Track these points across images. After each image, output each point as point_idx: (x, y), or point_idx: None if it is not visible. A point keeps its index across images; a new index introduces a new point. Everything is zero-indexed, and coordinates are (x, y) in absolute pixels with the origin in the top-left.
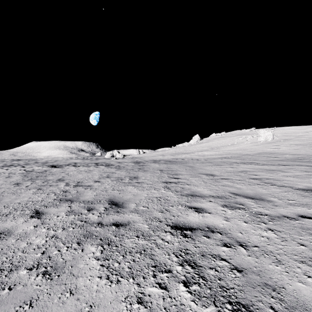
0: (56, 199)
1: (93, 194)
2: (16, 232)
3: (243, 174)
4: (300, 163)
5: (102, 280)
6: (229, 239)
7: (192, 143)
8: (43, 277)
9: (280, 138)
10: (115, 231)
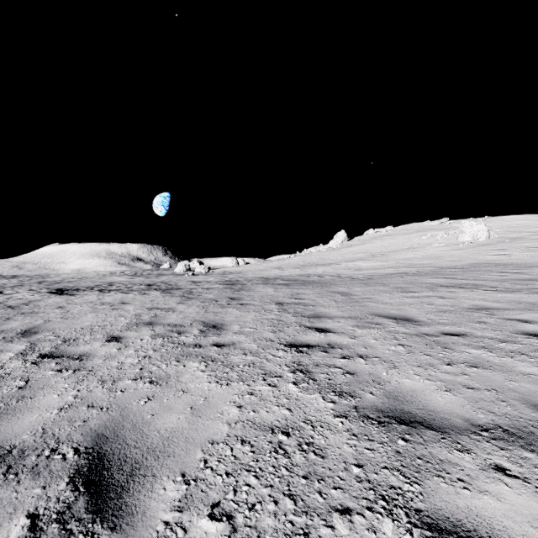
0: None
1: (60, 402)
2: None
3: (490, 317)
4: None
5: None
6: None
7: (333, 246)
8: None
9: (502, 236)
10: None
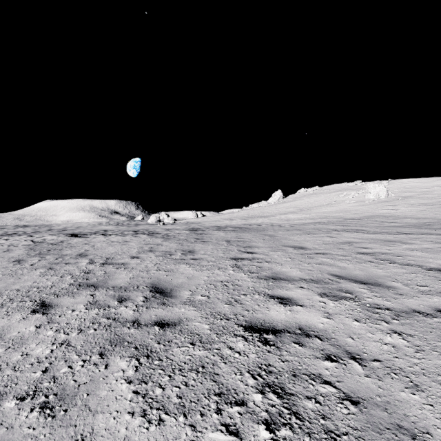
0: (74, 283)
1: (128, 277)
2: (7, 336)
3: (348, 246)
4: (428, 231)
5: (134, 418)
6: (334, 347)
7: (272, 202)
8: (40, 412)
9: (397, 195)
10: (158, 334)
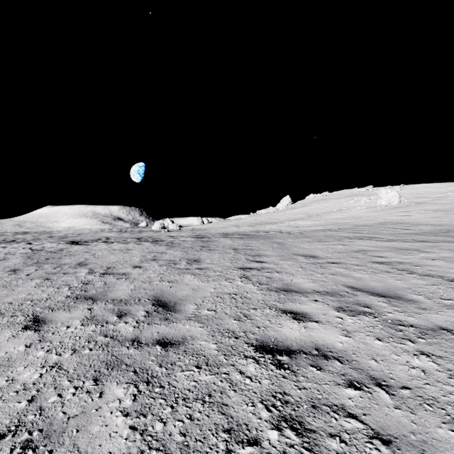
0: (70, 296)
1: (129, 288)
2: None
3: (362, 255)
4: (445, 238)
5: None
6: (356, 372)
7: (280, 208)
8: None
9: (410, 200)
10: (160, 355)
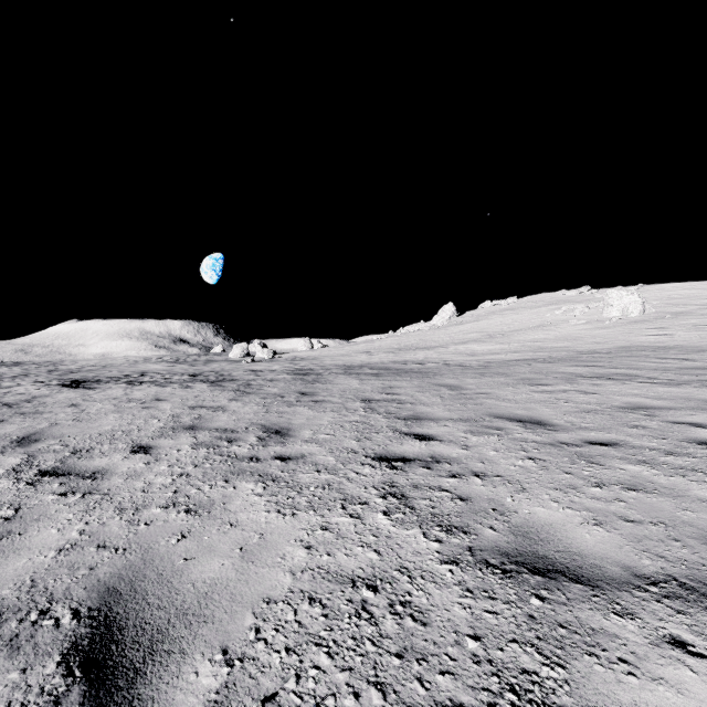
0: None
1: (59, 541)
2: None
3: (650, 420)
4: None
5: None
6: None
7: (438, 324)
8: None
9: (661, 310)
10: None
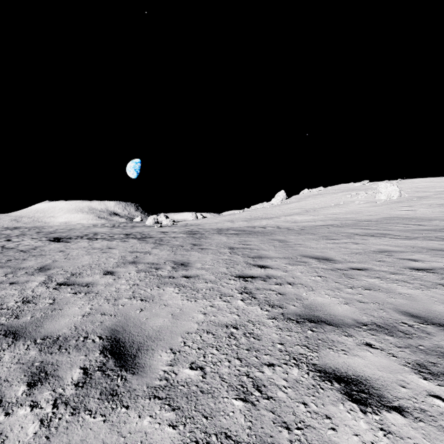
0: None
1: (81, 312)
2: None
3: (388, 257)
4: None
5: None
6: None
7: (275, 203)
8: None
9: (411, 195)
10: None
